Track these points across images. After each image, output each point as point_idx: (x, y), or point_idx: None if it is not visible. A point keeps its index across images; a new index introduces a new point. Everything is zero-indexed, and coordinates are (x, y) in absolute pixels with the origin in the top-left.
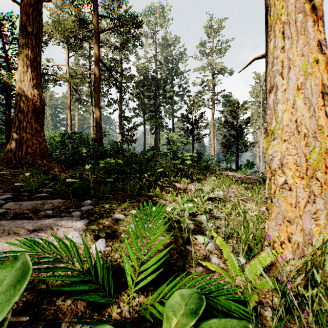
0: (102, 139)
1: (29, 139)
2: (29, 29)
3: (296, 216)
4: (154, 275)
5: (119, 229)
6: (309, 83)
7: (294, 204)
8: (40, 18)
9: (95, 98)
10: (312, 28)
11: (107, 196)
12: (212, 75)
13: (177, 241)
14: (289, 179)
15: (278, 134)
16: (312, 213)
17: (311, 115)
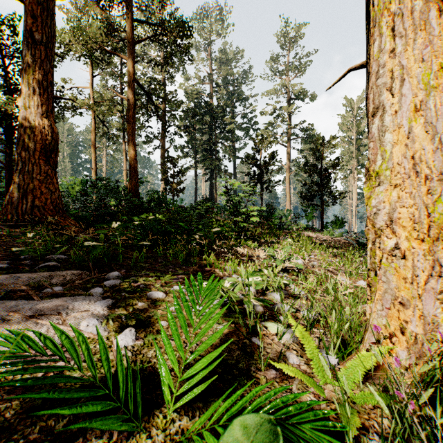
0: (138, 188)
1: (37, 187)
2: (37, 36)
3: (413, 295)
4: (203, 386)
5: (155, 314)
6: (433, 101)
7: (409, 278)
8: (51, 21)
9: (128, 132)
10: (436, 21)
11: (142, 265)
12: (288, 101)
13: (239, 330)
14: (402, 242)
15: (385, 177)
16: (437, 293)
17: (436, 147)
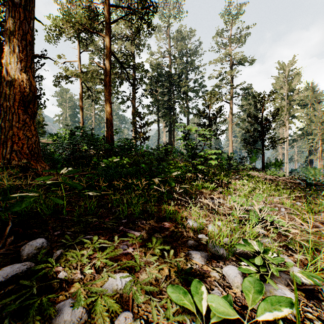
0: (112, 136)
1: (16, 134)
2: (16, 0)
3: None
4: None
5: None
6: None
7: None
8: None
9: (105, 93)
10: None
11: (89, 219)
12: (231, 67)
13: None
14: None
15: None
16: None
17: None
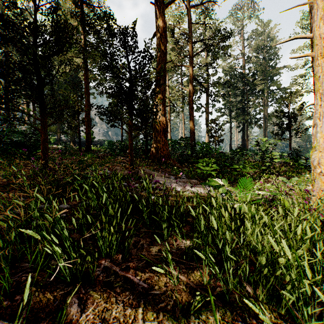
0: (195, 142)
1: (161, 147)
2: (161, 82)
3: None
4: None
5: (230, 191)
6: None
7: None
8: (165, 73)
9: (189, 109)
10: None
11: None
12: None
13: None
14: (322, 170)
15: (316, 148)
16: None
17: None
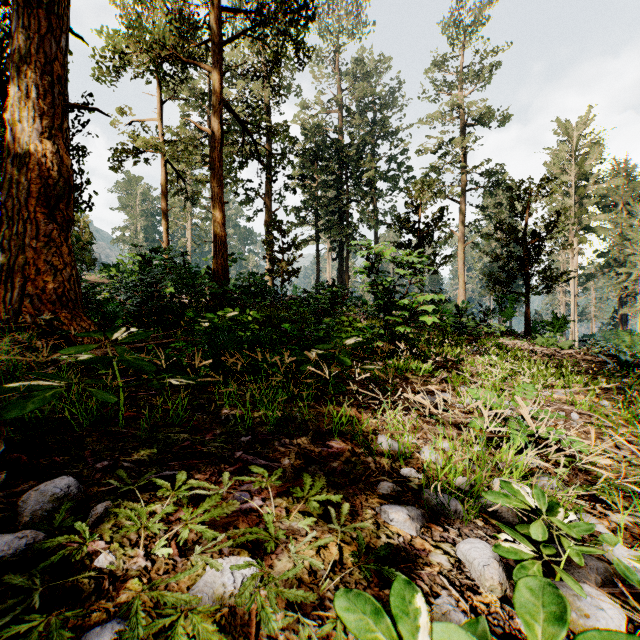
0: (226, 269)
1: (32, 262)
2: None
3: None
4: None
5: None
6: None
7: None
8: None
9: (212, 183)
10: None
11: (171, 436)
12: (462, 131)
13: None
14: None
15: None
16: None
17: None
